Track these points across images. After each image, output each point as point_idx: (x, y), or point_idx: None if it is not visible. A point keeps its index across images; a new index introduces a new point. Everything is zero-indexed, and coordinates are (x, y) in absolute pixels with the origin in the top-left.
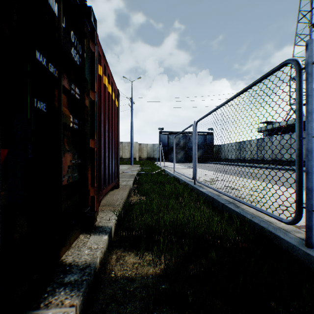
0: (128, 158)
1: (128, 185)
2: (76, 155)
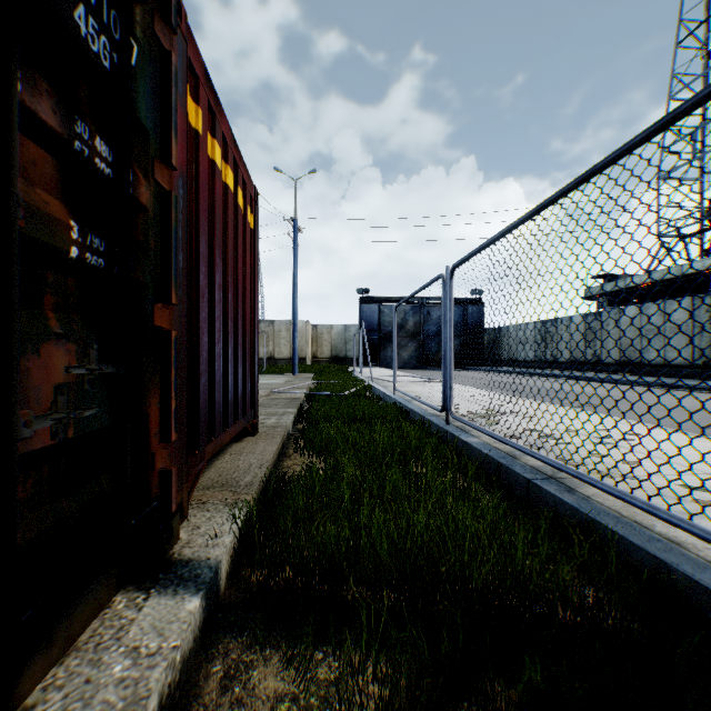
0: (287, 359)
1: (282, 427)
2: (94, 351)
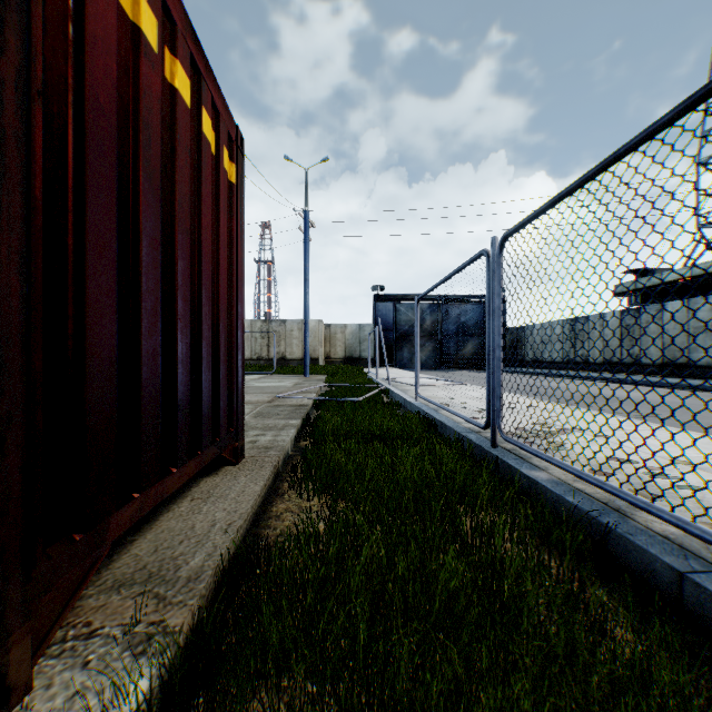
0: (299, 360)
1: (277, 448)
2: None
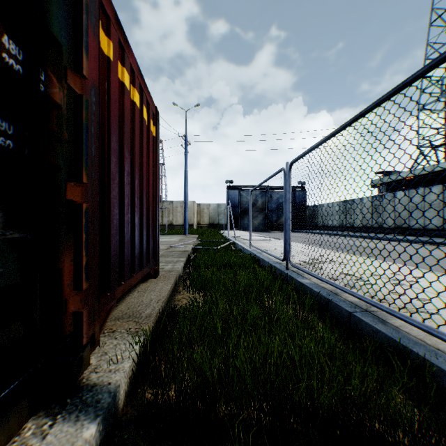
0: (181, 225)
1: (175, 271)
2: None
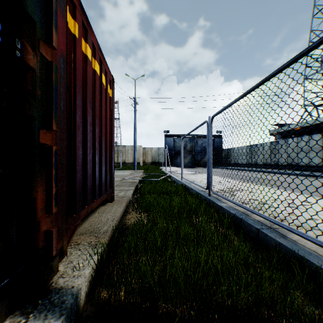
0: (131, 163)
1: (126, 197)
2: None
